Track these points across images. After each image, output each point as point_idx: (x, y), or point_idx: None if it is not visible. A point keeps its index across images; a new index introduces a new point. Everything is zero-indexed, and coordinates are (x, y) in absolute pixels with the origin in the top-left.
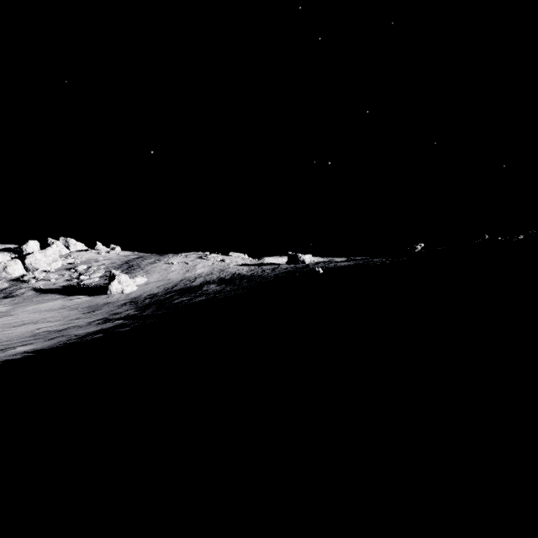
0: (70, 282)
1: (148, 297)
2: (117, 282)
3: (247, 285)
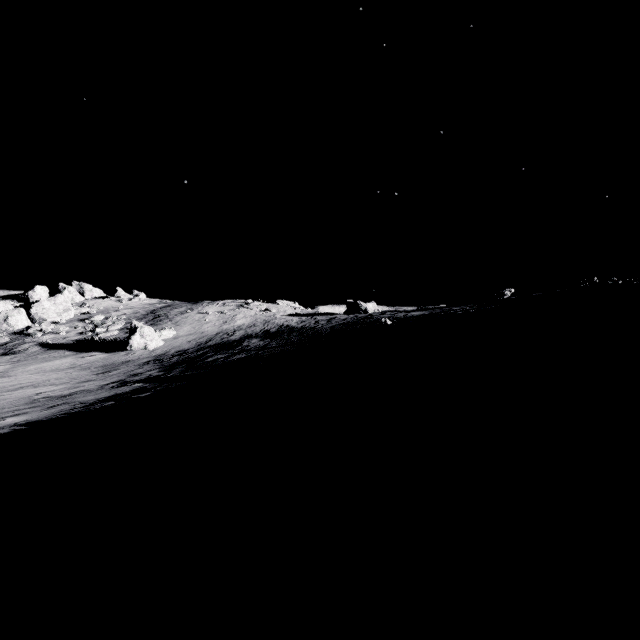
0: (83, 335)
1: (176, 354)
2: (139, 335)
3: (297, 339)
